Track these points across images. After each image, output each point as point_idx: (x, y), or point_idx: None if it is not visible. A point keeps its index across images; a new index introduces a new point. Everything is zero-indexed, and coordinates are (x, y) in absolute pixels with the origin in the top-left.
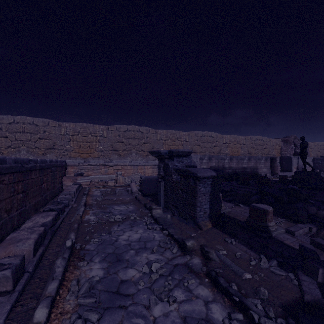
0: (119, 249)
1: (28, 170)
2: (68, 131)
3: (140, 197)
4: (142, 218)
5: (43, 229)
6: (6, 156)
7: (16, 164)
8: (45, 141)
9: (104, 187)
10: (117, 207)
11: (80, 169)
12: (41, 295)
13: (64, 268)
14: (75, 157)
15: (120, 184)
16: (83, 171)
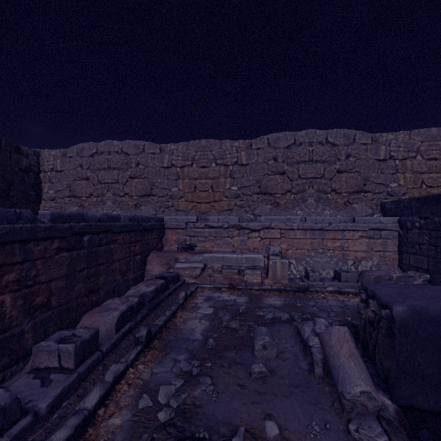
0: None
1: None
2: (174, 160)
3: None
4: None
5: None
6: (86, 211)
7: None
8: (139, 182)
9: (231, 289)
10: None
11: (190, 235)
12: None
13: None
14: (185, 211)
15: (275, 280)
16: (194, 240)
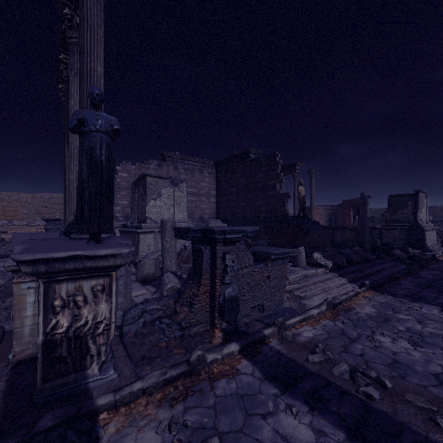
0: None
1: None
2: None
3: None
4: None
5: None
6: None
7: None
8: None
9: None
10: None
11: (5, 228)
12: None
13: None
14: (0, 219)
15: None
16: (7, 230)
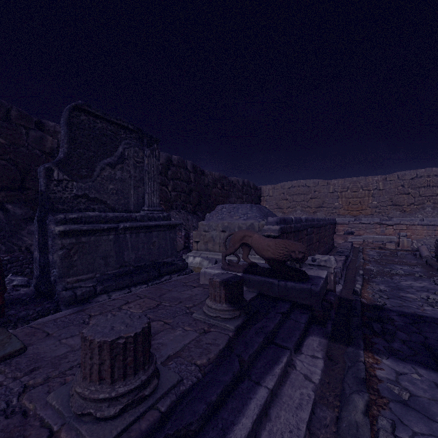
0: (400, 286)
1: (320, 226)
2: (336, 189)
3: (433, 263)
4: (430, 278)
5: (343, 261)
6: (287, 215)
7: (317, 222)
8: (315, 200)
9: (380, 249)
10: (398, 266)
11: (350, 227)
12: (354, 284)
13: (362, 280)
14: (343, 215)
15: (403, 248)
16: (353, 230)
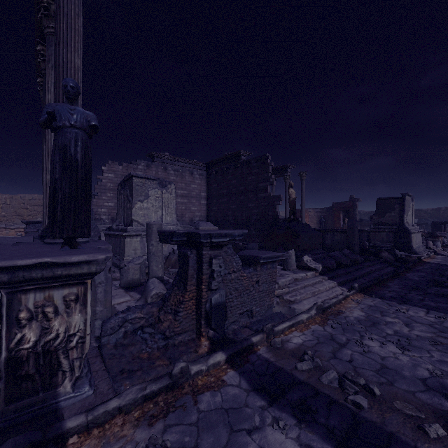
0: None
1: None
2: None
3: None
4: None
5: None
6: None
7: None
8: None
9: None
10: None
11: None
12: None
13: None
14: None
15: None
16: None
